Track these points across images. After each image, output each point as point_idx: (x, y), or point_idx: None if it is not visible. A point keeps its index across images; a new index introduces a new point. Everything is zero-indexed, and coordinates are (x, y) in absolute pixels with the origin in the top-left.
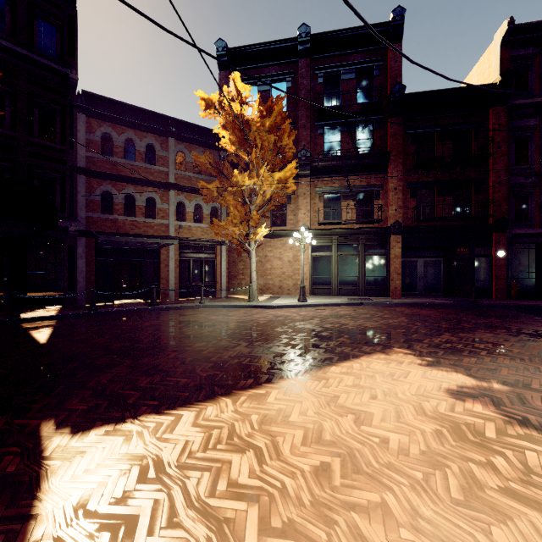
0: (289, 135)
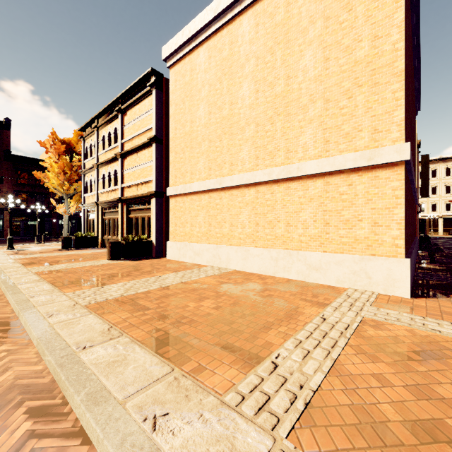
0: None
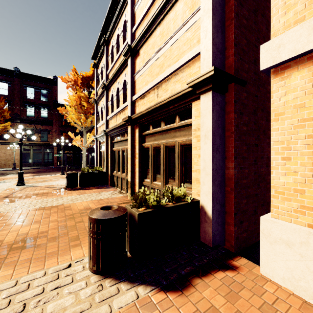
0: (7, 112)
